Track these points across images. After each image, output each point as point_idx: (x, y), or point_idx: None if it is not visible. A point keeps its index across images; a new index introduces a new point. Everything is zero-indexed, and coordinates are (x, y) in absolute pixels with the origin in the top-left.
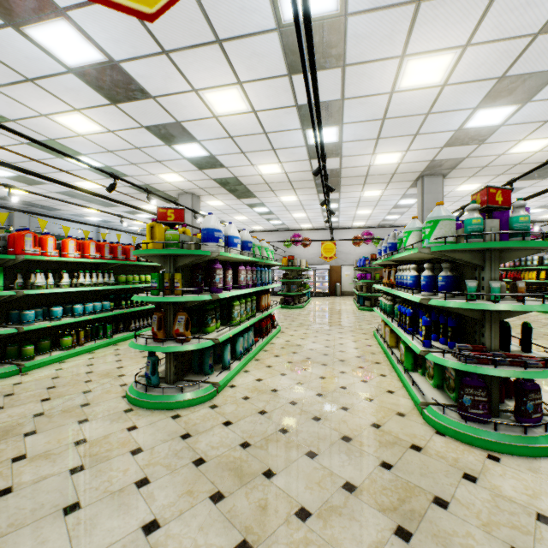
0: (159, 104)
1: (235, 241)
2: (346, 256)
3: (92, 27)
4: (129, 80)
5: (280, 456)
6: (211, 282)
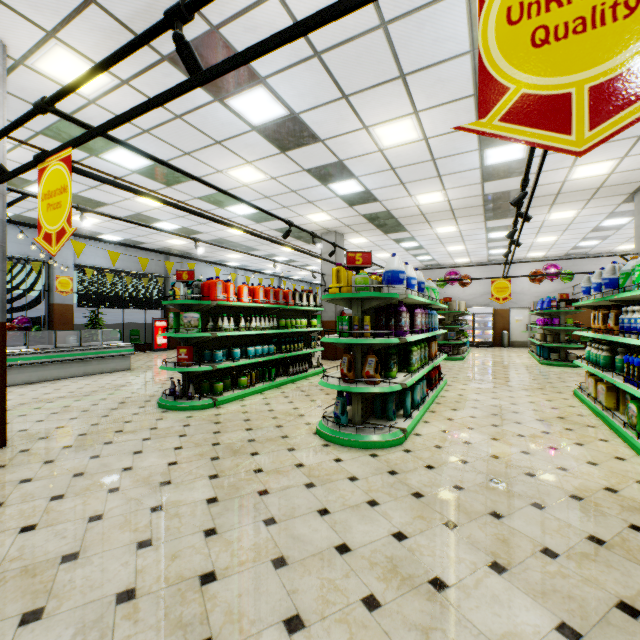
0: (326, 146)
1: (412, 283)
2: (516, 296)
3: (283, 88)
4: (304, 128)
5: (501, 502)
6: (396, 326)
